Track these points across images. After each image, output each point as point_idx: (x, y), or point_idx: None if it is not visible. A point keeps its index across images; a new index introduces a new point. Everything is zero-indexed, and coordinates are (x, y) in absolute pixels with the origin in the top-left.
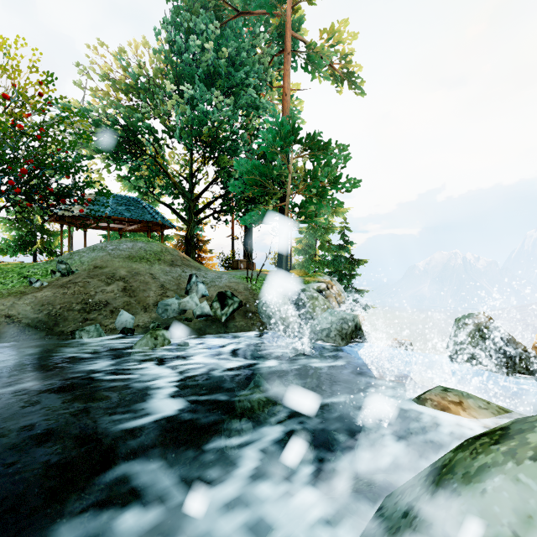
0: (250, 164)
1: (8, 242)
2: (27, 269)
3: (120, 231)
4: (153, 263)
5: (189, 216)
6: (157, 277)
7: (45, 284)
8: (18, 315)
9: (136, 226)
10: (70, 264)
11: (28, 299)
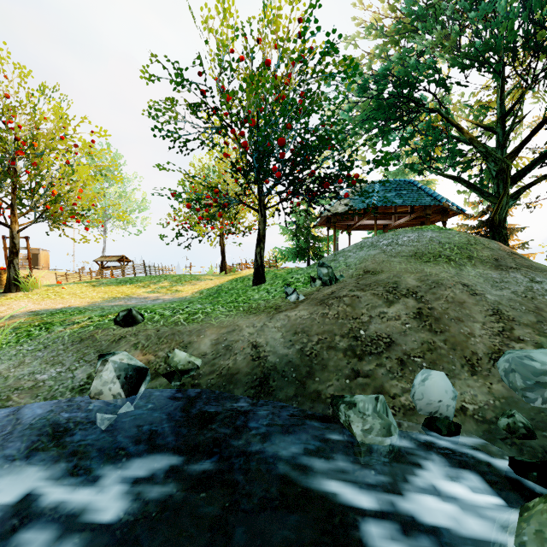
0: None
1: (290, 250)
2: (291, 275)
3: (385, 228)
4: (460, 265)
5: (496, 188)
6: (478, 291)
7: (301, 298)
8: (266, 345)
9: (406, 219)
10: (334, 268)
11: (279, 319)
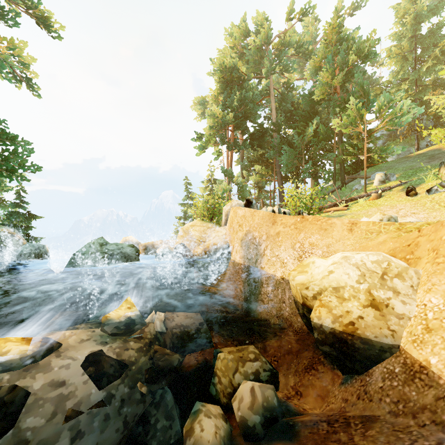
0: None
1: None
2: None
3: None
4: None
5: None
6: None
7: None
8: None
9: None
10: None
11: None
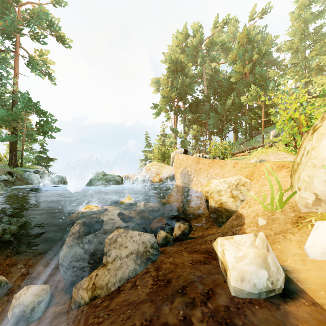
0: (8, 114)
1: None
2: None
3: None
4: None
5: None
6: None
7: None
8: None
9: None
10: None
11: None
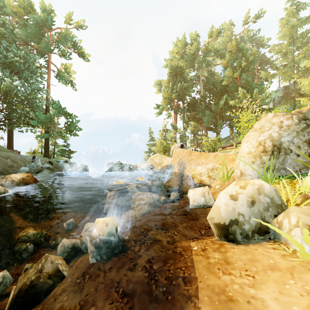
0: (46, 117)
1: None
2: None
3: None
4: (8, 152)
5: None
6: (16, 157)
7: None
8: None
9: None
10: None
11: None
